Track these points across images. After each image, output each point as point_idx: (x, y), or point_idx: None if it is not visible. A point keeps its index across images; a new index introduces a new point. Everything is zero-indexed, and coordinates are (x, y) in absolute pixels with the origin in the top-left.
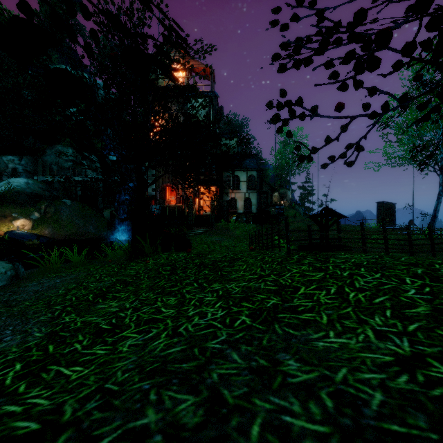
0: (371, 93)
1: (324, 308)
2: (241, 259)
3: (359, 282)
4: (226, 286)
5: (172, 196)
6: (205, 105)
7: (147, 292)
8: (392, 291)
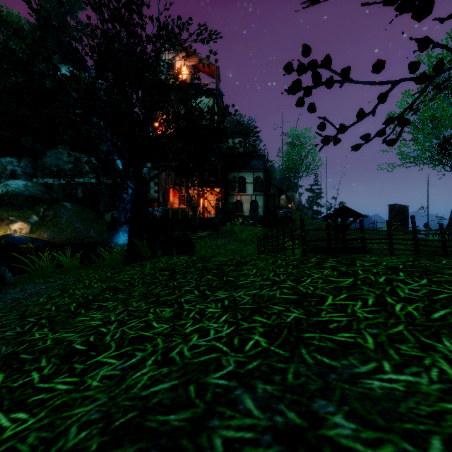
0: (420, 47)
1: (366, 325)
2: (249, 263)
3: (403, 290)
4: (233, 294)
5: (175, 199)
6: (209, 95)
7: (139, 301)
8: (451, 302)
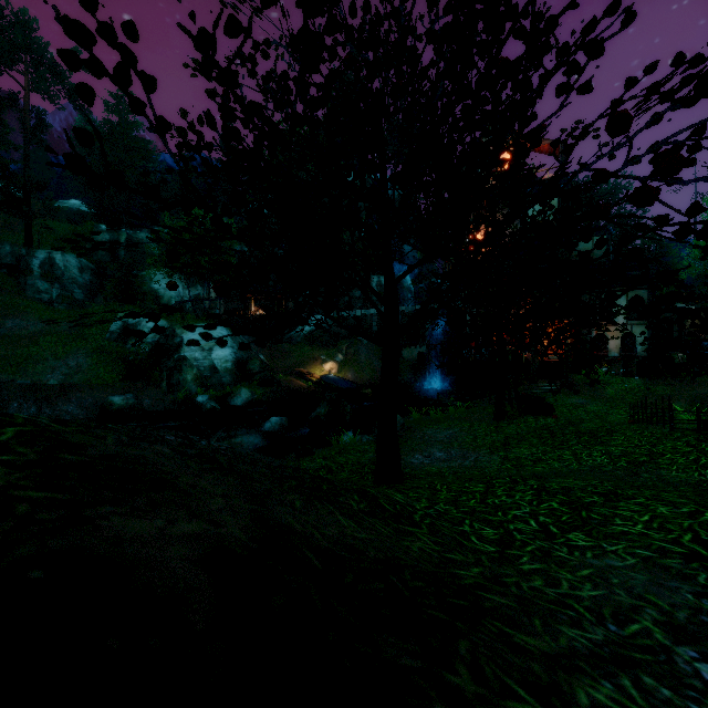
0: None
1: (678, 464)
2: (618, 432)
3: None
4: (607, 448)
5: None
6: None
7: (542, 446)
8: None
